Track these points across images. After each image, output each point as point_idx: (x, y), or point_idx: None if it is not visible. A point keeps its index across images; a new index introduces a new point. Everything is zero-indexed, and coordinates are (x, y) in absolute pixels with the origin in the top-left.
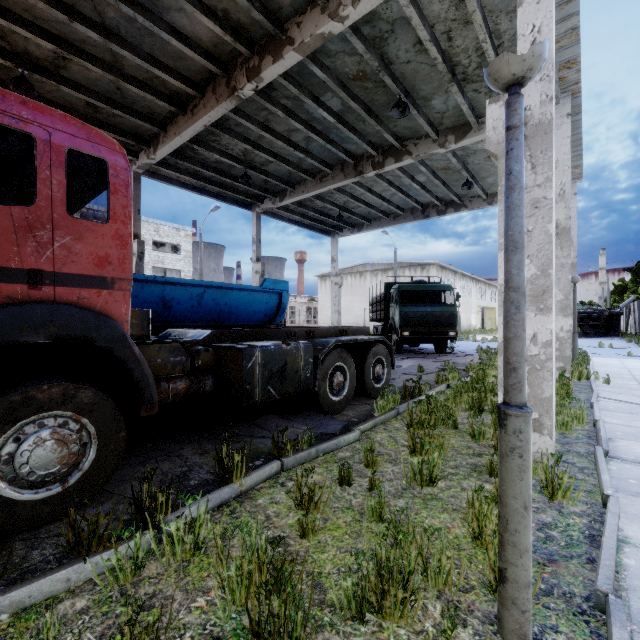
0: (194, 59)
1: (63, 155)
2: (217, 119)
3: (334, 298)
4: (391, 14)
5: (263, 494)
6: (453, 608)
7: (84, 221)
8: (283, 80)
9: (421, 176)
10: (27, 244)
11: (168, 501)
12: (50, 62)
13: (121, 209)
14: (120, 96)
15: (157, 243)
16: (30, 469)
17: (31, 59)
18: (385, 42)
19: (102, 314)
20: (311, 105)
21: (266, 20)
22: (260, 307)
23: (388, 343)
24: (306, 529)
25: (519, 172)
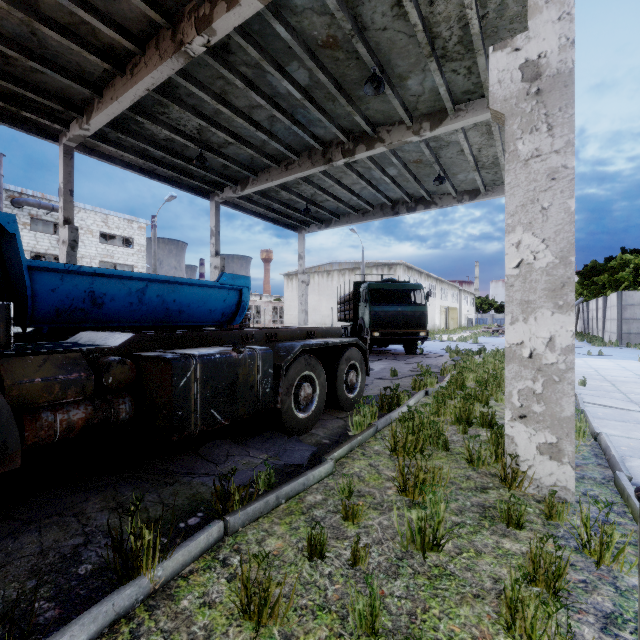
0: (130, 2)
1: None
2: (164, 86)
3: (301, 297)
4: None
5: (191, 586)
6: None
7: None
8: (241, 39)
9: (392, 169)
10: None
11: (9, 637)
12: None
13: None
14: (37, 44)
15: (107, 236)
16: None
17: None
18: (359, 0)
19: None
20: (274, 75)
21: None
22: (216, 305)
23: (362, 346)
24: None
25: None
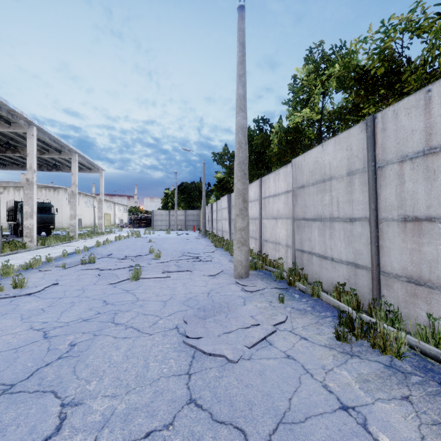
0: None
1: None
2: None
3: None
4: None
5: None
6: None
7: None
8: None
9: None
10: None
11: None
12: None
13: None
14: None
15: None
16: None
17: None
18: None
19: None
20: None
21: None
22: None
23: None
24: None
25: None
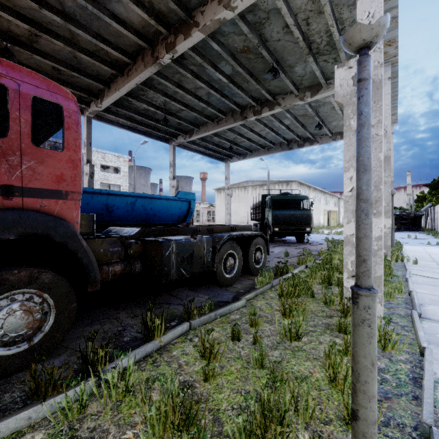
0: (128, 37)
1: (29, 101)
2: (145, 79)
3: (227, 204)
4: (267, 6)
5: (177, 347)
6: (317, 437)
7: (45, 149)
8: (191, 52)
9: (287, 120)
10: (1, 166)
11: (107, 354)
12: (26, 38)
13: (73, 141)
14: (76, 62)
15: (104, 166)
16: (4, 332)
17: (12, 35)
18: (263, 26)
19: (58, 217)
20: (211, 70)
21: (179, 9)
22: (175, 211)
23: (265, 236)
24: (208, 375)
25: (368, 113)
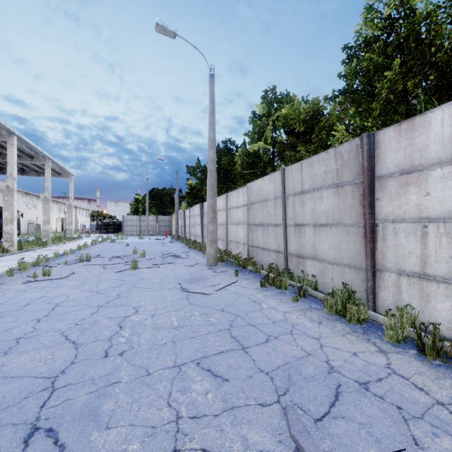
0: None
1: None
2: None
3: None
4: None
5: None
6: None
7: None
8: None
9: None
10: None
11: None
12: None
13: None
14: None
15: None
16: None
17: None
18: None
19: None
20: None
21: None
22: None
23: None
24: None
25: None
